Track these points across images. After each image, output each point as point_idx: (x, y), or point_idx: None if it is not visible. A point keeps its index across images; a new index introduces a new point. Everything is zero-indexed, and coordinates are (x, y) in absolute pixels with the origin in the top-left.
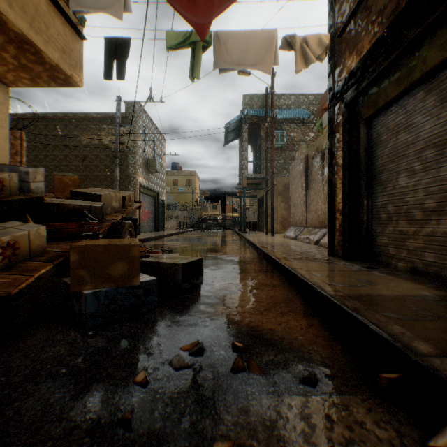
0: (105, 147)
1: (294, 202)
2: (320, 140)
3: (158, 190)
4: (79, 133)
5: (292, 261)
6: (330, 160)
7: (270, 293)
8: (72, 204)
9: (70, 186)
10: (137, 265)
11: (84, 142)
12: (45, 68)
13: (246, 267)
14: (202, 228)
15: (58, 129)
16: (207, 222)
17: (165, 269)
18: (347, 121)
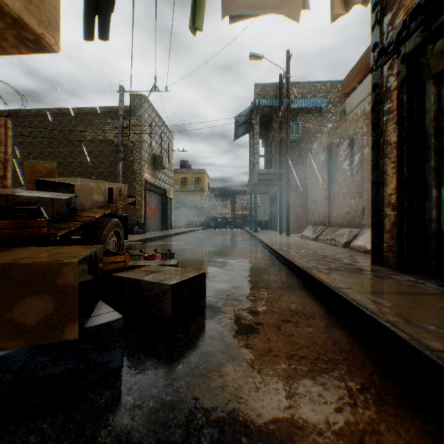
0: (110, 142)
1: (313, 197)
2: (346, 125)
3: (165, 187)
4: (84, 128)
5: (329, 273)
6: (375, 138)
7: (311, 333)
8: (27, 196)
9: (44, 175)
10: (74, 302)
11: (89, 137)
12: (6, 23)
13: (264, 279)
14: (211, 227)
15: (62, 125)
16: (216, 220)
17: (147, 291)
18: (405, 80)
